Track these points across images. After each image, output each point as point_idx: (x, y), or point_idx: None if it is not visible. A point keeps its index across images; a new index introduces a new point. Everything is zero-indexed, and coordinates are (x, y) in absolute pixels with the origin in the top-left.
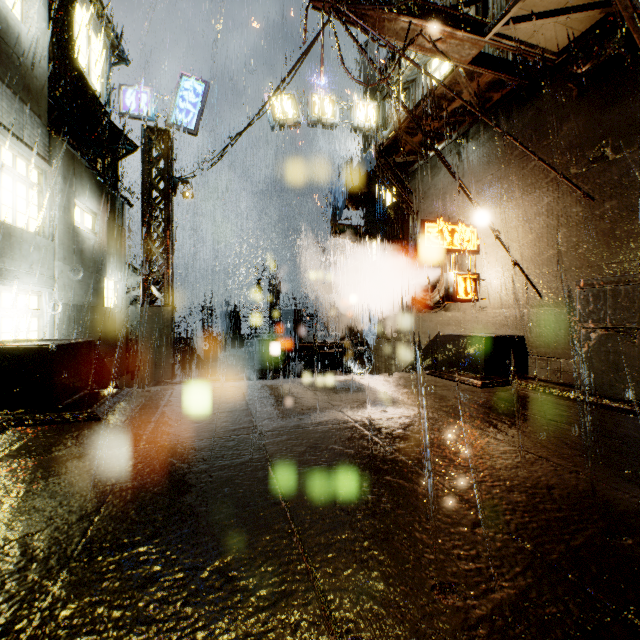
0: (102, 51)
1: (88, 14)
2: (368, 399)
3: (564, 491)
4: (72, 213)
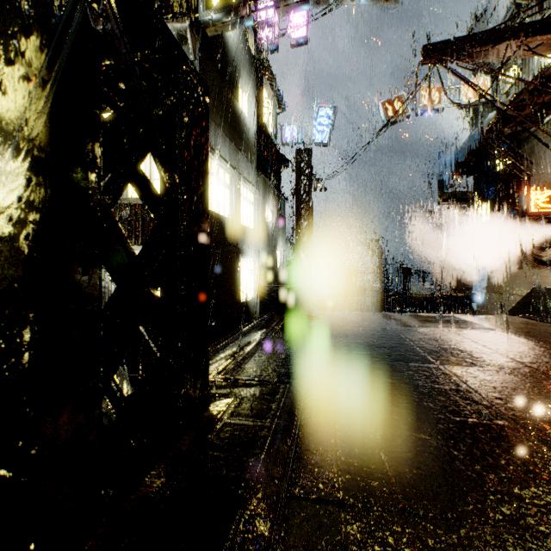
0: (273, 109)
1: (268, 92)
2: (460, 324)
3: None
4: (265, 214)
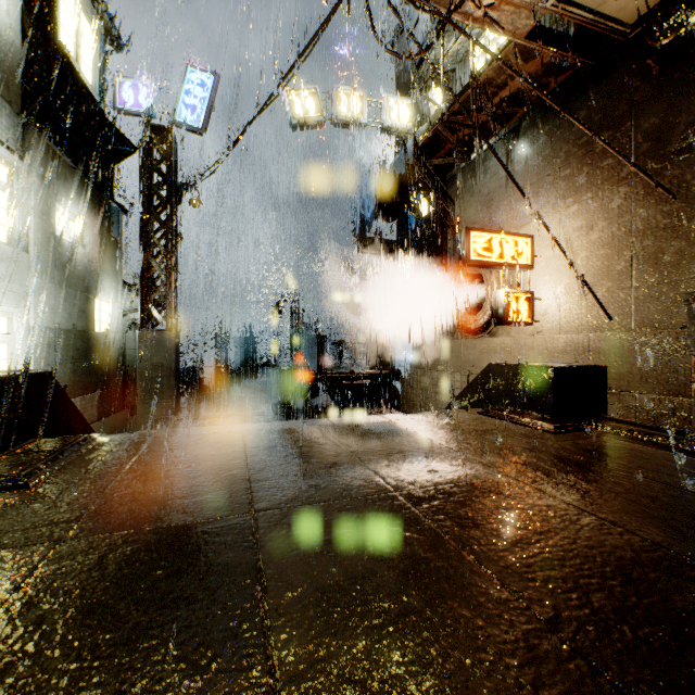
0: (94, 36)
1: None
2: (410, 451)
3: None
4: (53, 220)
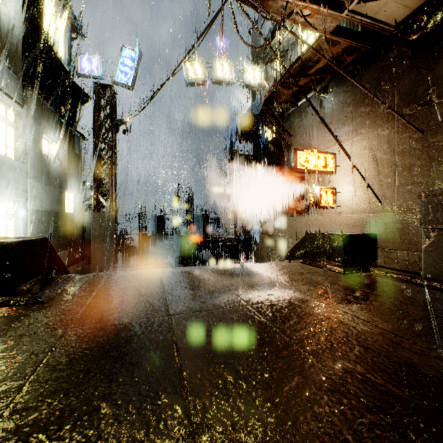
0: (65, 29)
1: (54, 2)
2: (257, 284)
3: (440, 379)
4: (41, 144)
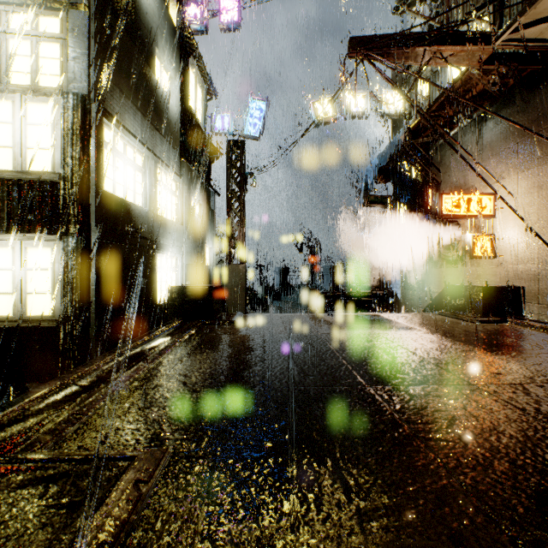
0: (202, 94)
1: (195, 73)
2: (386, 324)
3: (484, 362)
4: (190, 206)
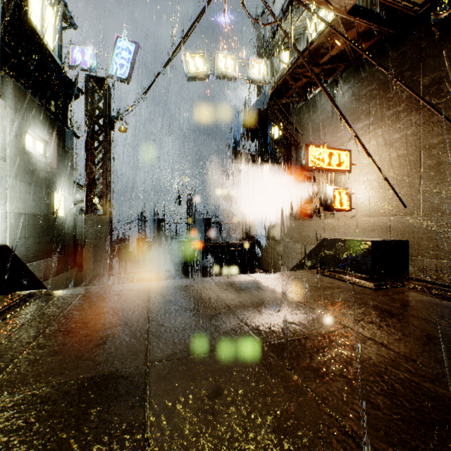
0: (54, 17)
1: None
2: (271, 305)
3: None
4: (24, 139)
